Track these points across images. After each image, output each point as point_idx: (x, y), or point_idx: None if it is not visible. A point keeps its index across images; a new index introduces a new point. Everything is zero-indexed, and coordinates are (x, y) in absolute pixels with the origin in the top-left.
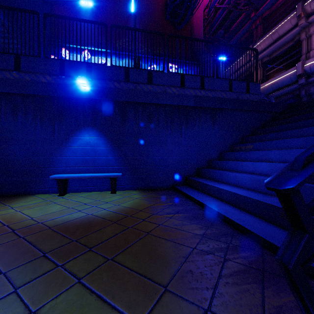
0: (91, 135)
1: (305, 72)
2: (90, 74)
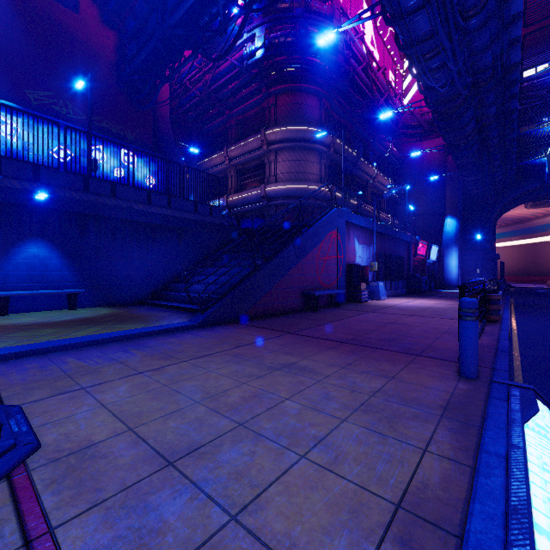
0: (40, 247)
1: (266, 196)
2: (38, 177)
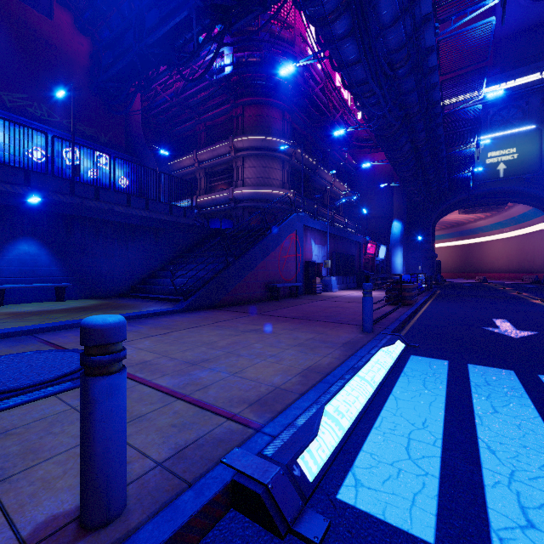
0: (30, 245)
1: (234, 198)
2: (28, 181)
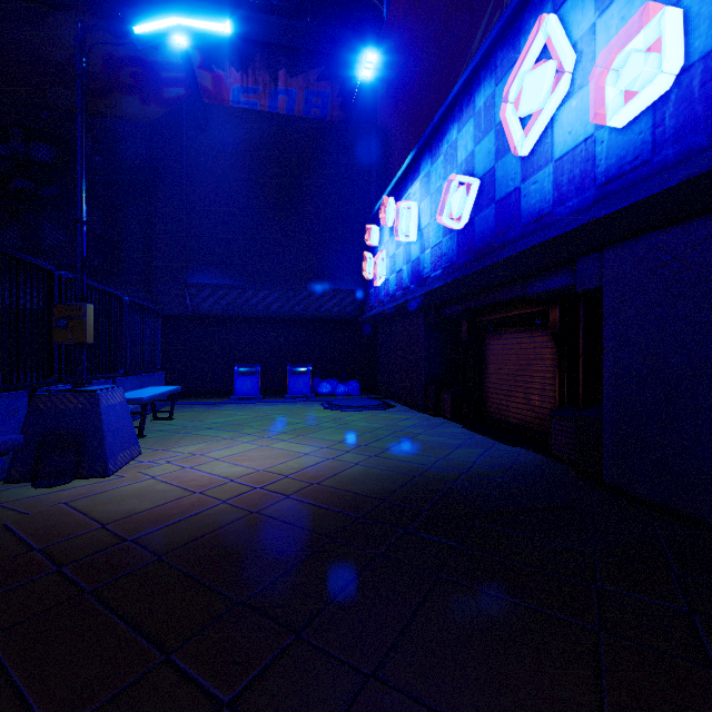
0: None
1: None
2: None
